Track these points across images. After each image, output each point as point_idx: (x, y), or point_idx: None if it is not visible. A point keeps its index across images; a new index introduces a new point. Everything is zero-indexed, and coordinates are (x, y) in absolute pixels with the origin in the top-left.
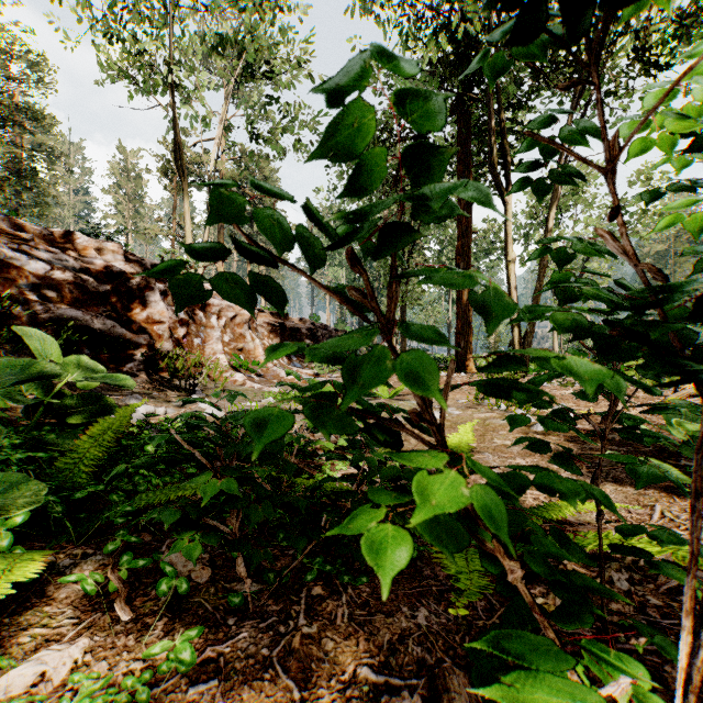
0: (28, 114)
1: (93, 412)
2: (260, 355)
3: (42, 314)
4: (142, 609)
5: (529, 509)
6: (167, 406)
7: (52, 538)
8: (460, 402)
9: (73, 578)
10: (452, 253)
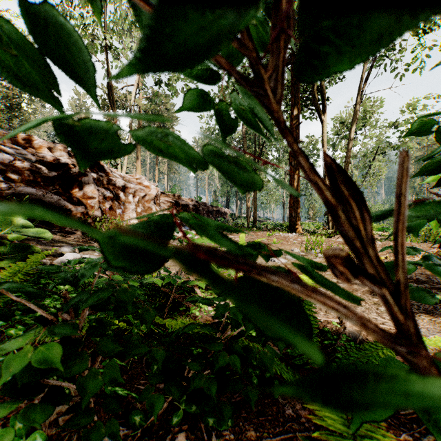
0: None
1: (21, 258)
2: None
3: (6, 190)
4: None
5: (373, 342)
6: (91, 254)
7: None
8: (295, 251)
9: None
10: (285, 157)
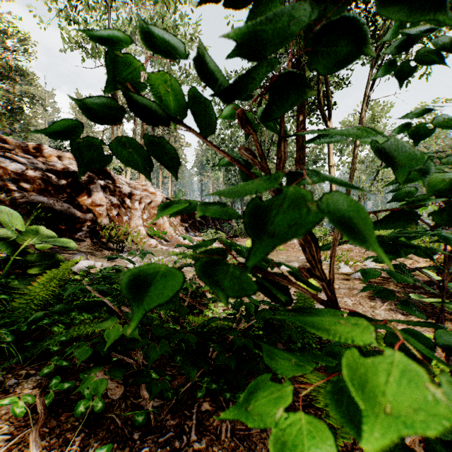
0: (17, 72)
1: (47, 265)
2: (167, 227)
3: (20, 199)
4: (65, 424)
5: None
6: (103, 261)
7: (6, 361)
8: (300, 258)
9: (6, 401)
10: (291, 162)
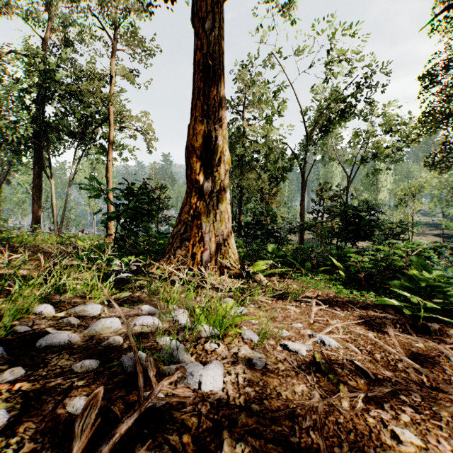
0: None
1: None
2: None
3: None
4: None
5: None
6: None
7: None
8: None
9: None
10: None
